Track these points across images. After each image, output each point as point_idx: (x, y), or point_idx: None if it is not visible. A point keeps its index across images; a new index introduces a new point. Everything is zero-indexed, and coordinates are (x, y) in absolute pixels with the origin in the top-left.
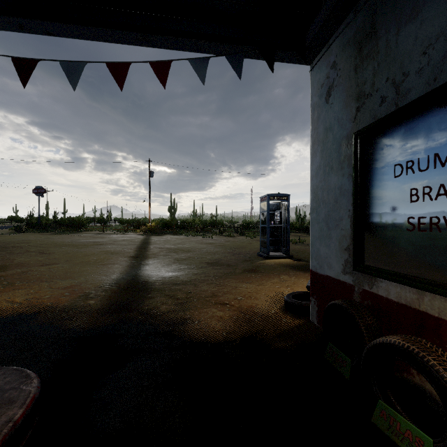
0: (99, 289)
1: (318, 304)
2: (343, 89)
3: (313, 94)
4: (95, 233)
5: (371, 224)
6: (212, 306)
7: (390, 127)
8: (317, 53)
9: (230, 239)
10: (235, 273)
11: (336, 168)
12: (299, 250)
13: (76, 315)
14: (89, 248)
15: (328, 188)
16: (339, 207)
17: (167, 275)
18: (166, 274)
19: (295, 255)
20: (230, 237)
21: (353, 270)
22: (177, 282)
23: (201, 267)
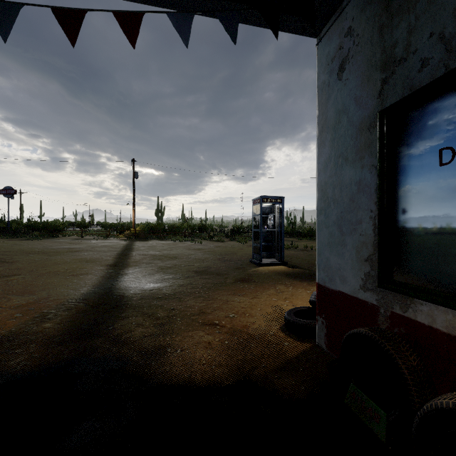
0: (62, 307)
1: (327, 325)
2: (362, 59)
3: (320, 72)
4: (72, 238)
5: (404, 228)
6: (199, 327)
7: (434, 99)
8: (326, 20)
9: (220, 245)
10: (226, 283)
11: (353, 159)
12: (292, 256)
13: (22, 345)
14: (61, 256)
15: (341, 184)
16: (356, 207)
17: (148, 287)
18: (147, 285)
19: (290, 262)
20: (220, 242)
21: (377, 287)
22: (158, 296)
23: (188, 277)
